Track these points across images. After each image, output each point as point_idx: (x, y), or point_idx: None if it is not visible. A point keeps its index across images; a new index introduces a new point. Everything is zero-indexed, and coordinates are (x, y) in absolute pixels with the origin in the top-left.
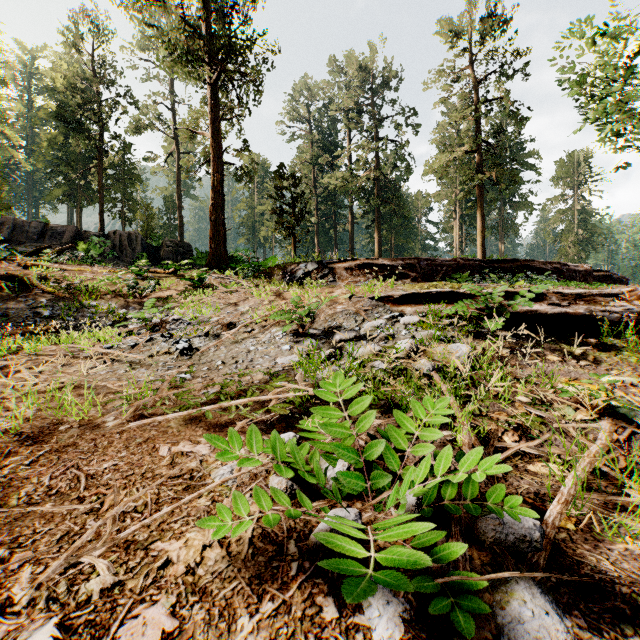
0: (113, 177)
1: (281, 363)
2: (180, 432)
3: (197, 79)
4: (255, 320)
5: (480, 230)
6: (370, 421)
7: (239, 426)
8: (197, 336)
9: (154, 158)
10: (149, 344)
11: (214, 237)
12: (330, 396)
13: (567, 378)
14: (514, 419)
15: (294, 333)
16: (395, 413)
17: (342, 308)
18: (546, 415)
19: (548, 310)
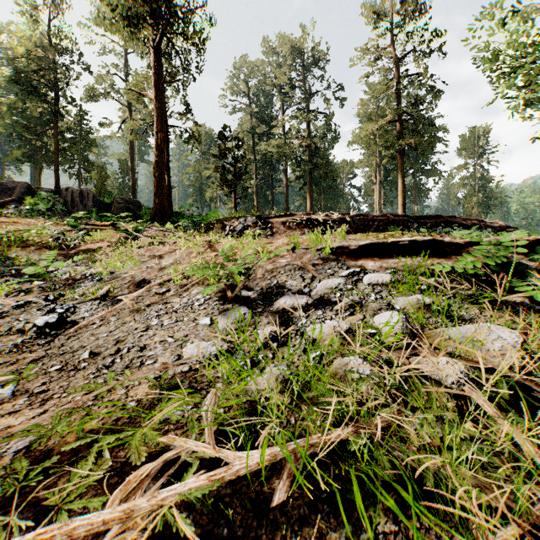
0: (70, 140)
1: (188, 356)
2: None
3: (143, 45)
4: (170, 278)
5: (401, 191)
6: None
7: None
8: (93, 299)
9: (109, 124)
10: (18, 312)
11: (158, 193)
12: None
13: None
14: None
15: (221, 296)
16: None
17: (284, 262)
18: None
19: None
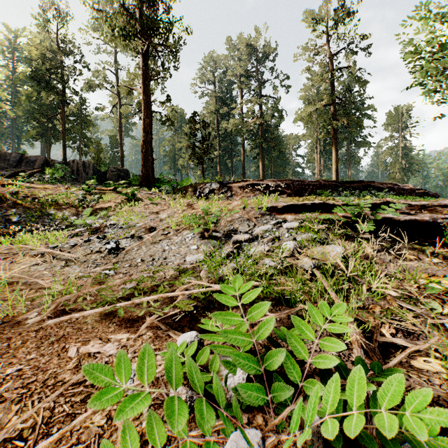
0: (73, 122)
1: (189, 261)
2: (94, 329)
3: (132, 50)
4: (170, 225)
5: (335, 160)
6: (269, 328)
7: (148, 322)
8: (125, 238)
9: (103, 108)
10: (86, 244)
11: (144, 164)
12: (230, 300)
13: (425, 274)
14: (389, 313)
15: (200, 235)
16: (293, 319)
17: (238, 216)
18: (418, 310)
19: (401, 217)
